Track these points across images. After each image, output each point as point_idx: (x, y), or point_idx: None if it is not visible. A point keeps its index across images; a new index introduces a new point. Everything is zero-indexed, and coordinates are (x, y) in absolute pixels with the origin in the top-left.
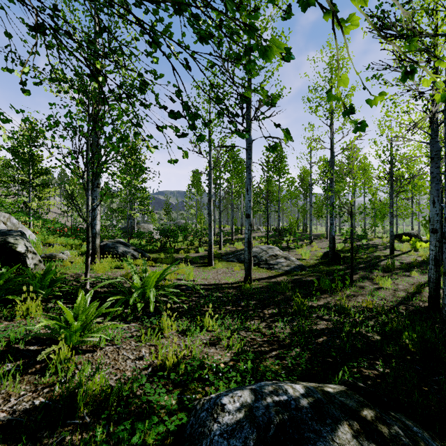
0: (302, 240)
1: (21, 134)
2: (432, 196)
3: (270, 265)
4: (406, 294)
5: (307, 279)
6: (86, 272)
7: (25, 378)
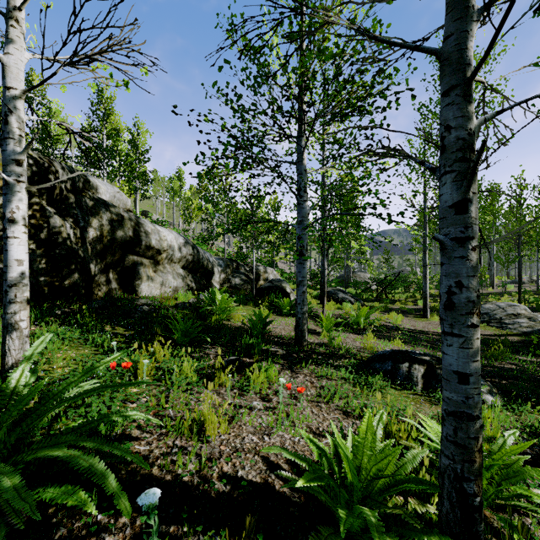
0: None
1: (284, 221)
2: None
3: (502, 324)
4: None
5: None
6: (323, 306)
7: (313, 337)
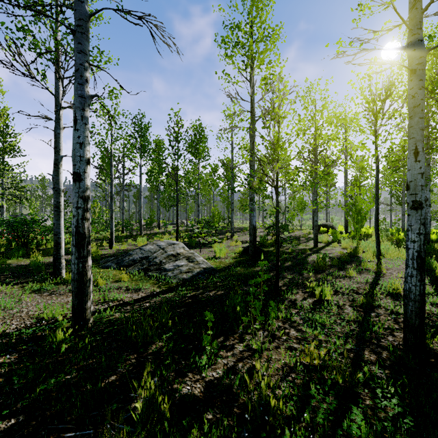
0: (224, 233)
1: None
2: (413, 142)
3: (162, 271)
4: (360, 315)
5: (212, 295)
6: None
7: None
